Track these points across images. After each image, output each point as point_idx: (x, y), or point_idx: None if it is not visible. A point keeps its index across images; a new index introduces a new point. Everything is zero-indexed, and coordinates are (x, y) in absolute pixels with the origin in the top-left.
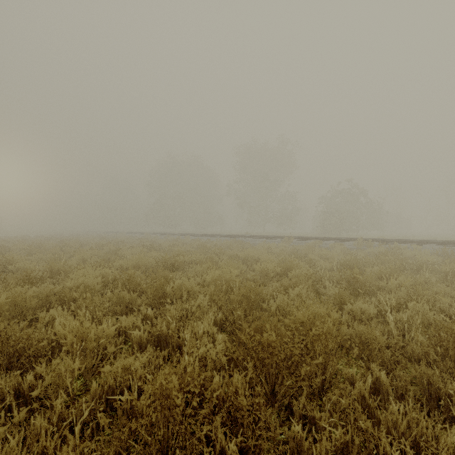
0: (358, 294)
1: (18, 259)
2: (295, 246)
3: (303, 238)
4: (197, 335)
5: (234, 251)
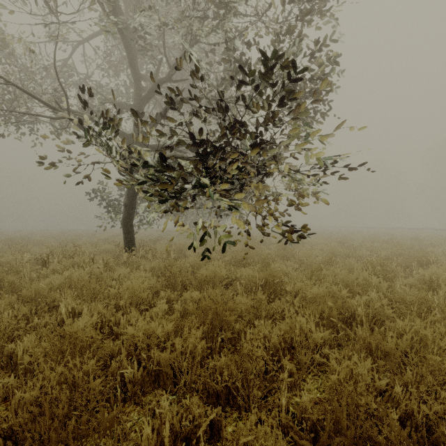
0: None
1: (334, 232)
2: None
3: None
4: None
5: (416, 233)
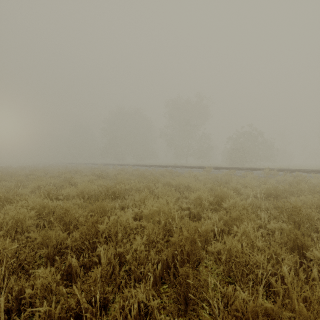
0: (299, 228)
1: None
2: (214, 174)
3: (219, 168)
4: (130, 317)
5: (167, 179)
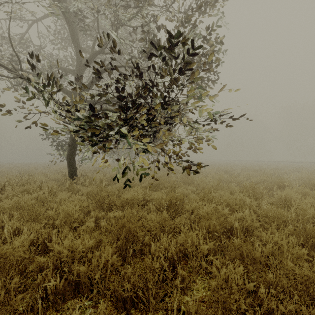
0: None
1: (222, 164)
2: None
3: None
4: None
5: (276, 165)
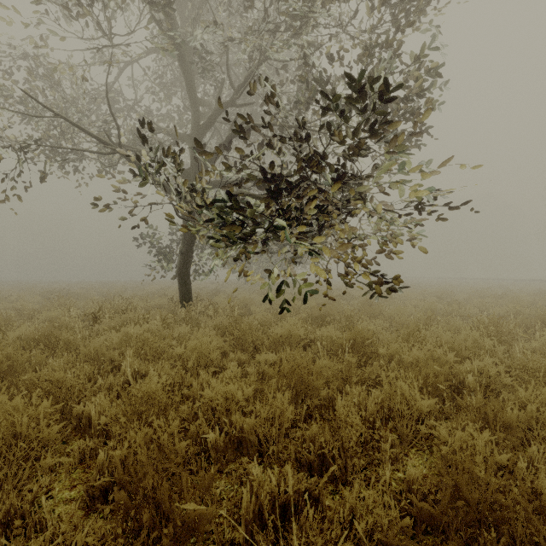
0: None
1: (430, 284)
2: None
3: None
4: None
5: (538, 286)
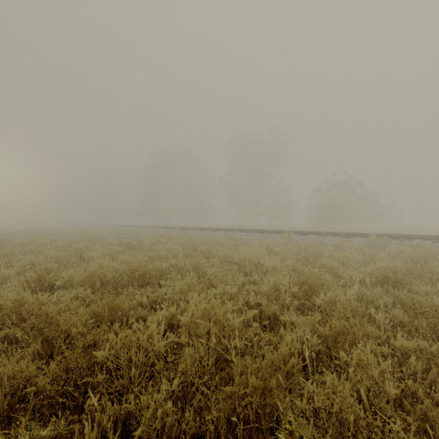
0: None
1: None
2: (296, 242)
3: (303, 233)
4: None
5: (228, 251)
